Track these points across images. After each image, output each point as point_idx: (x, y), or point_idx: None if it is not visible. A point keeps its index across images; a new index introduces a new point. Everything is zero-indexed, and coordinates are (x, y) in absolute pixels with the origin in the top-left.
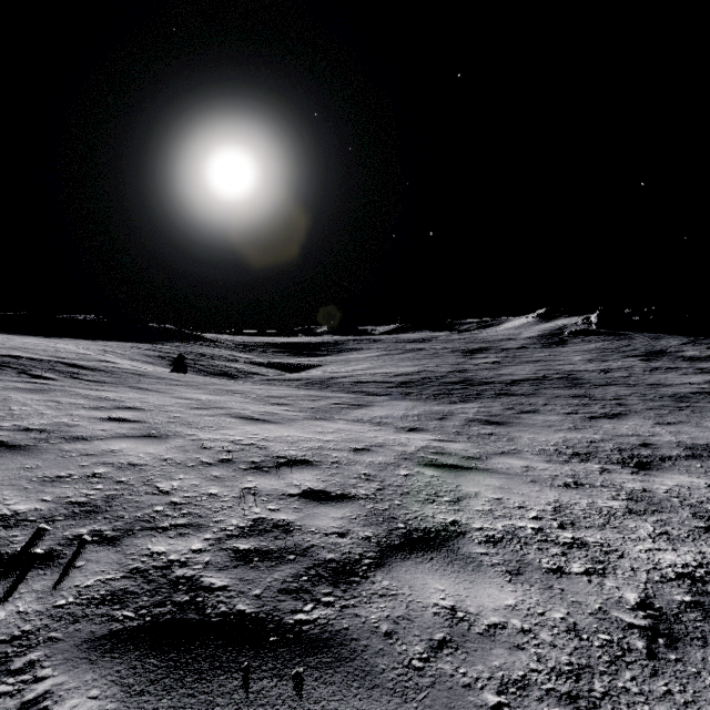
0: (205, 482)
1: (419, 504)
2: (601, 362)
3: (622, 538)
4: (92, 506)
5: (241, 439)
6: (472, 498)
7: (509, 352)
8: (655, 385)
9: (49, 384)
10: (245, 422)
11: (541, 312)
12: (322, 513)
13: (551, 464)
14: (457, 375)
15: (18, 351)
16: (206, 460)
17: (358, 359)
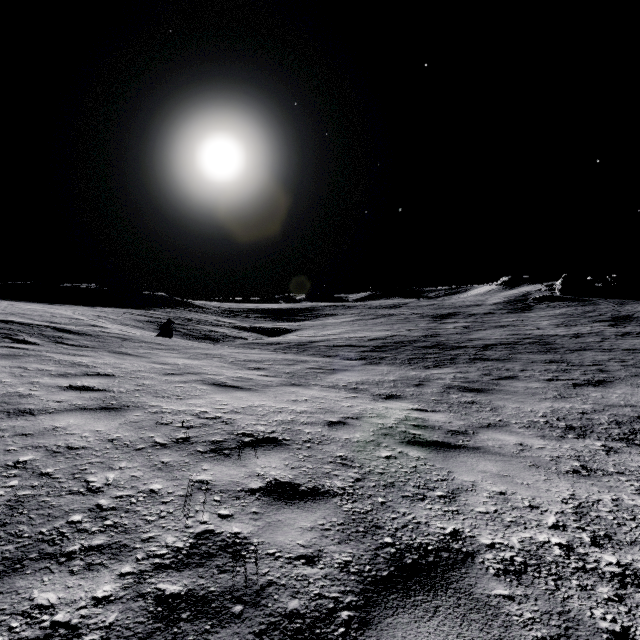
0: (150, 472)
1: (408, 501)
2: (570, 327)
3: None
4: None
5: (206, 411)
6: (469, 492)
7: (477, 317)
8: (631, 350)
9: (27, 349)
10: (217, 389)
11: (505, 280)
12: (287, 520)
13: (547, 440)
14: (429, 339)
15: (15, 316)
16: (160, 441)
17: (334, 324)
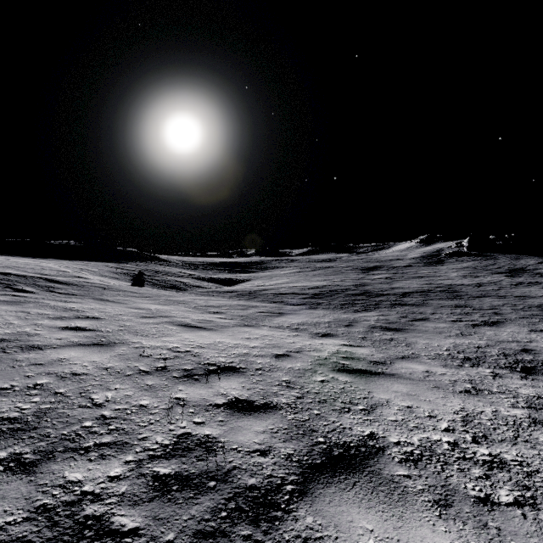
0: (139, 392)
1: (336, 413)
2: (474, 277)
3: (538, 455)
4: (22, 422)
5: (178, 346)
6: (384, 406)
7: (398, 269)
8: (522, 297)
9: (26, 296)
10: (185, 329)
11: (422, 238)
12: (245, 426)
13: (448, 368)
14: (358, 288)
15: (11, 269)
16: (144, 369)
17: (279, 275)
